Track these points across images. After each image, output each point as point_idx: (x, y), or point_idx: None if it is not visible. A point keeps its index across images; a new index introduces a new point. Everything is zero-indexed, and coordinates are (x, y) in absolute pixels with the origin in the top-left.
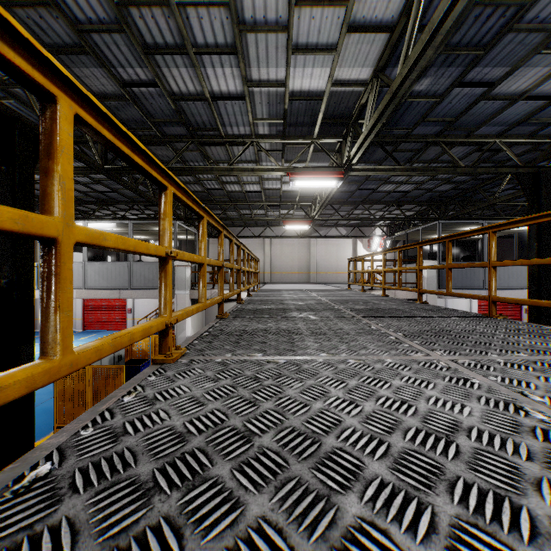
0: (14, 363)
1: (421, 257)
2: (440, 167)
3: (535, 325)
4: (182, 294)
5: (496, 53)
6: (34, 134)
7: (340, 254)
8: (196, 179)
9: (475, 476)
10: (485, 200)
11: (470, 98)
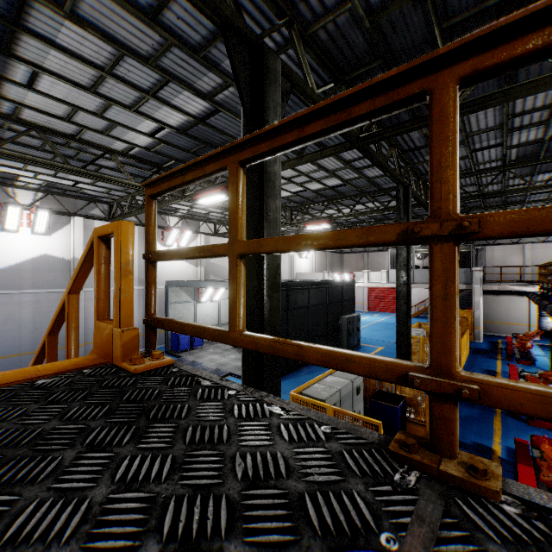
0: None
1: None
2: None
3: None
4: (478, 287)
5: None
6: None
7: None
8: None
9: None
10: None
11: None
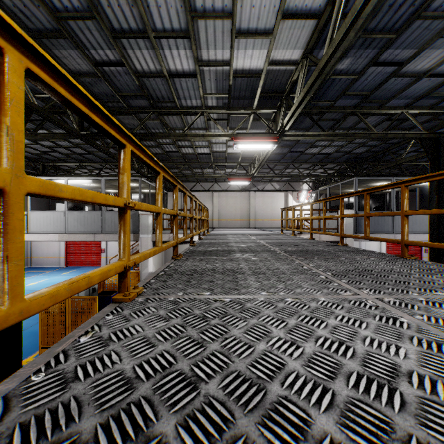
0: None
1: (343, 207)
2: (357, 133)
3: (442, 265)
4: (146, 237)
5: (405, 37)
6: None
7: (274, 204)
8: (157, 143)
9: (427, 433)
10: (392, 160)
11: (383, 76)
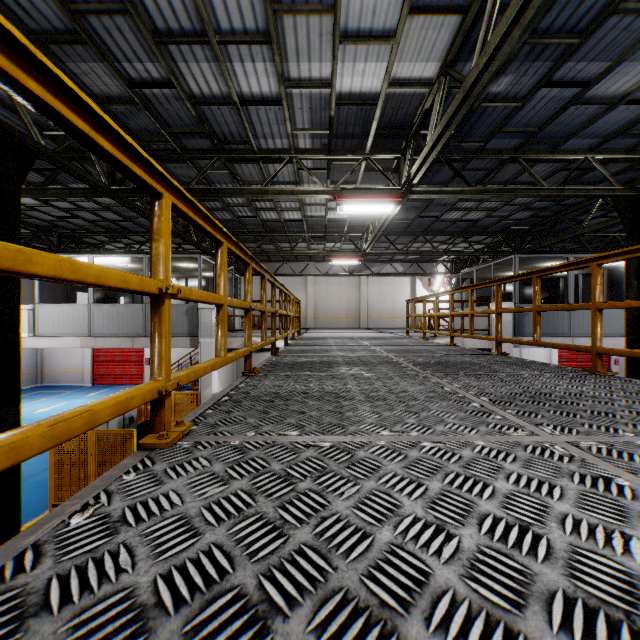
0: None
1: (499, 298)
2: (519, 188)
3: None
4: (208, 342)
5: (594, 43)
6: (19, 145)
7: (396, 295)
8: (225, 205)
9: None
10: (568, 230)
11: (558, 102)
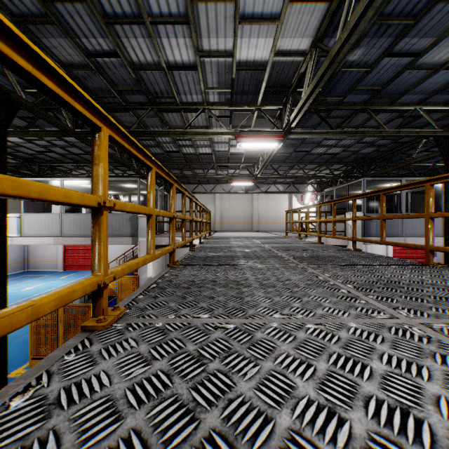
0: None
1: (355, 209)
2: (367, 131)
3: None
4: (145, 240)
5: (424, 24)
6: (6, 98)
7: (278, 207)
8: (157, 143)
9: None
10: (401, 161)
11: (397, 68)
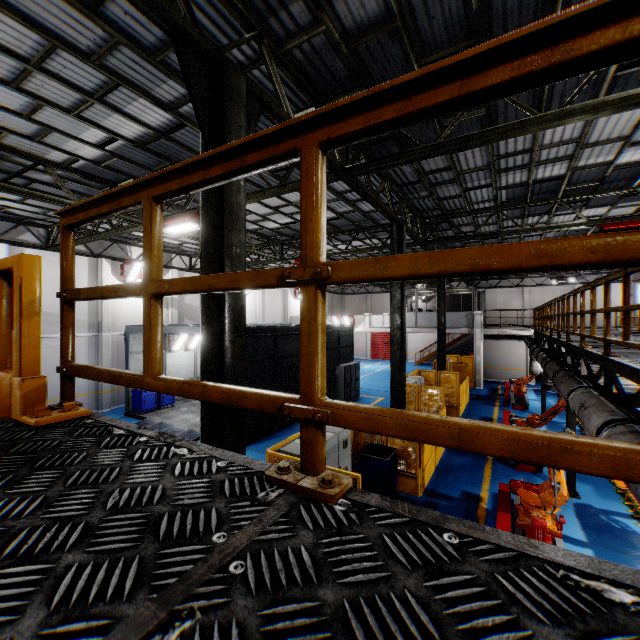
0: (443, 352)
1: None
2: None
3: None
4: (479, 331)
5: None
6: None
7: (612, 299)
8: None
9: None
10: None
11: None
